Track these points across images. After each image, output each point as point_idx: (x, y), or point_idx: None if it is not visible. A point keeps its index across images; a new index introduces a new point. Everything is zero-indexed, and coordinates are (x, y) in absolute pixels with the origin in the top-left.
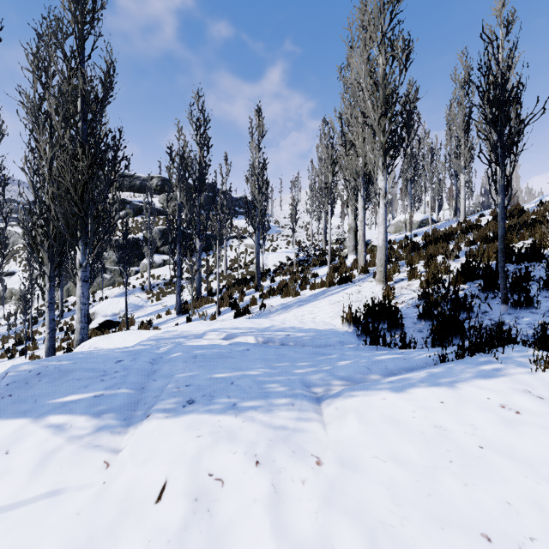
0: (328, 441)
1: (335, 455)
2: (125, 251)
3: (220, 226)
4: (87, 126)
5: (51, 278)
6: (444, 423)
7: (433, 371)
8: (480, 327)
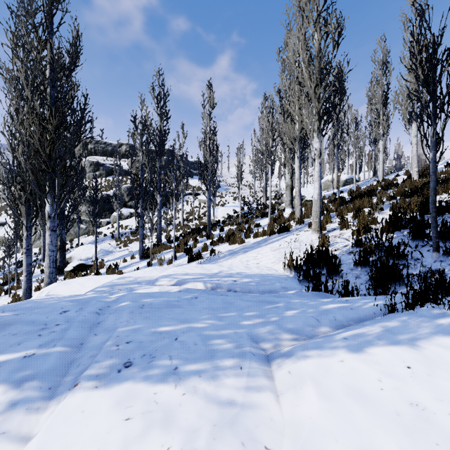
0: (283, 421)
1: (296, 449)
2: (95, 205)
3: (176, 182)
4: (55, 92)
5: (28, 228)
6: (420, 398)
7: (387, 324)
8: (425, 276)
